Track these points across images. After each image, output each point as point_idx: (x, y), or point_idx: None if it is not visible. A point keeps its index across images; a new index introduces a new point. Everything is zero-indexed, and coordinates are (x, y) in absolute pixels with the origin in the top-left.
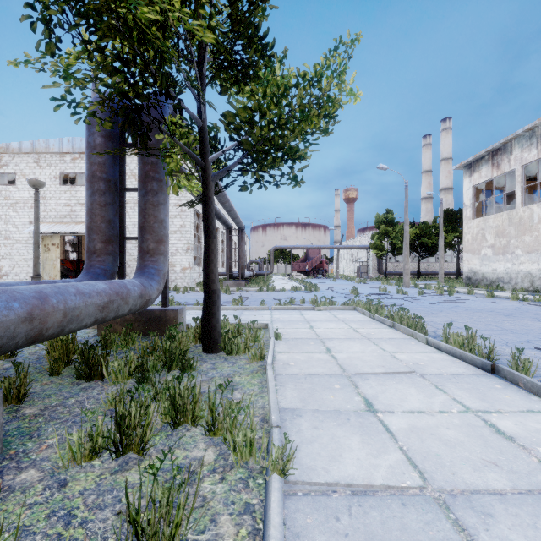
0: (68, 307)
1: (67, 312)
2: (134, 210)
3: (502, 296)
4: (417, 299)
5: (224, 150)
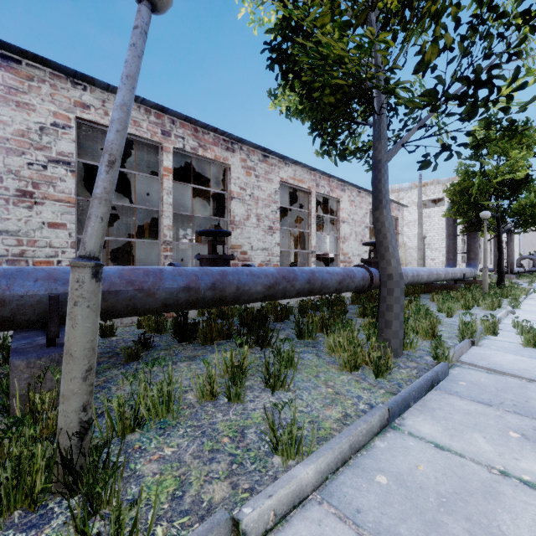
0: (467, 272)
1: (467, 273)
2: (414, 227)
3: None
4: None
5: (507, 223)
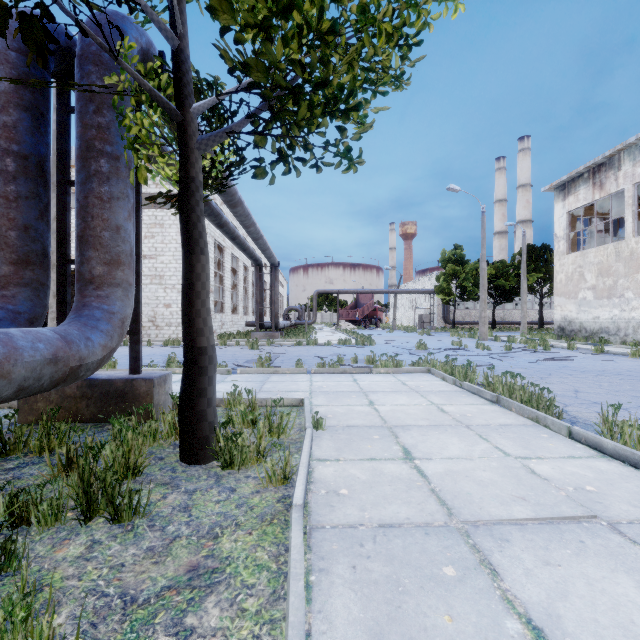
0: None
1: None
2: None
3: (615, 351)
4: (506, 356)
5: (220, 94)
